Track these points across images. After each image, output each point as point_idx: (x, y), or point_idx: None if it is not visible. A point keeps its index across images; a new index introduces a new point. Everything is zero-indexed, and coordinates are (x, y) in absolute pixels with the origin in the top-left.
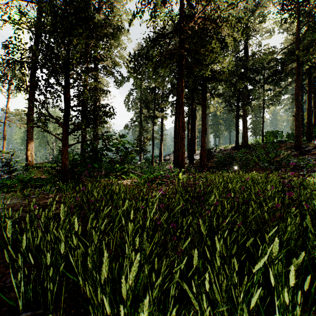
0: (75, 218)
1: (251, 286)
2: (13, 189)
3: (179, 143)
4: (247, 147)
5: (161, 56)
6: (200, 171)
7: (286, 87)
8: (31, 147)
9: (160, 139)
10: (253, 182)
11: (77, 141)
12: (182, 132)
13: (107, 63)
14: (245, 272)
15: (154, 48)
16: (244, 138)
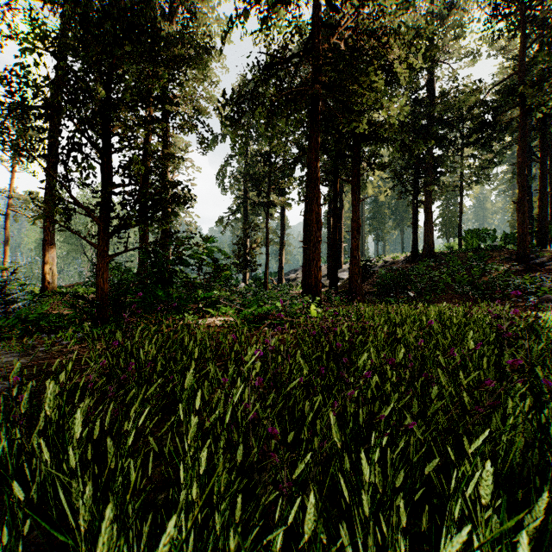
0: (77, 412)
1: (435, 548)
2: (9, 335)
3: (311, 252)
4: (433, 257)
5: (279, 96)
6: (350, 299)
7: (501, 151)
8: (51, 259)
9: (280, 244)
10: (442, 323)
11: (125, 249)
12: (316, 231)
13: (185, 110)
14: (423, 527)
15: (267, 83)
16: (428, 242)
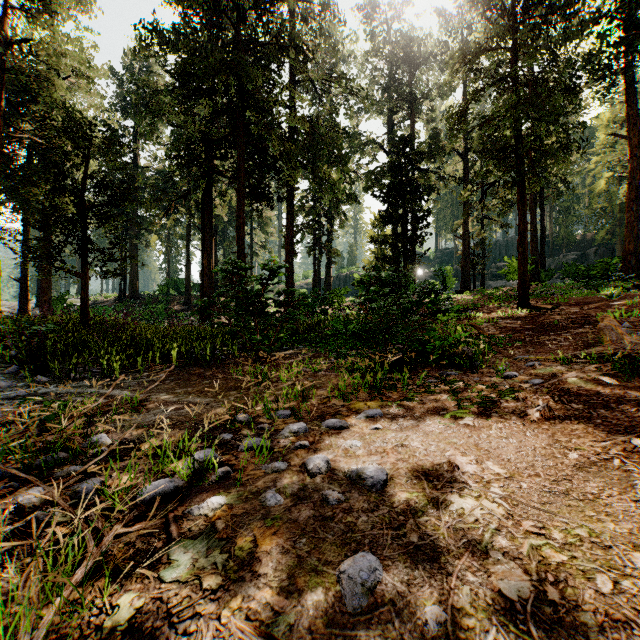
0: None
1: None
2: None
3: None
4: (136, 298)
5: None
6: None
7: None
8: None
9: None
10: None
11: None
12: None
13: None
14: None
15: None
16: (132, 285)
